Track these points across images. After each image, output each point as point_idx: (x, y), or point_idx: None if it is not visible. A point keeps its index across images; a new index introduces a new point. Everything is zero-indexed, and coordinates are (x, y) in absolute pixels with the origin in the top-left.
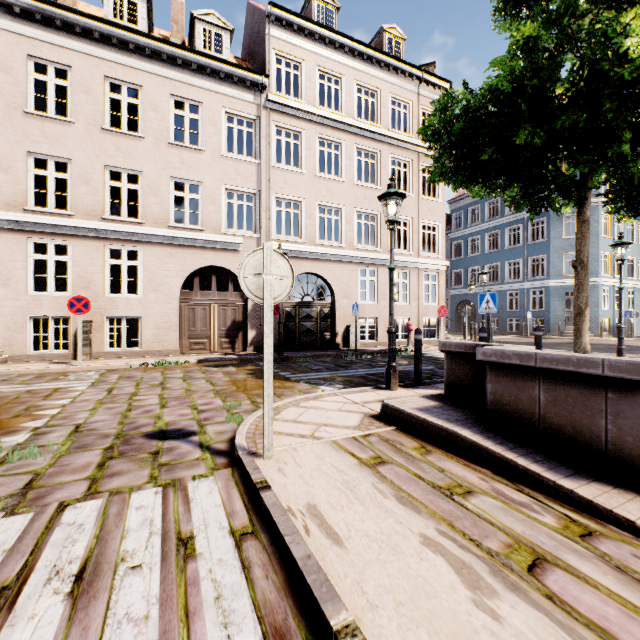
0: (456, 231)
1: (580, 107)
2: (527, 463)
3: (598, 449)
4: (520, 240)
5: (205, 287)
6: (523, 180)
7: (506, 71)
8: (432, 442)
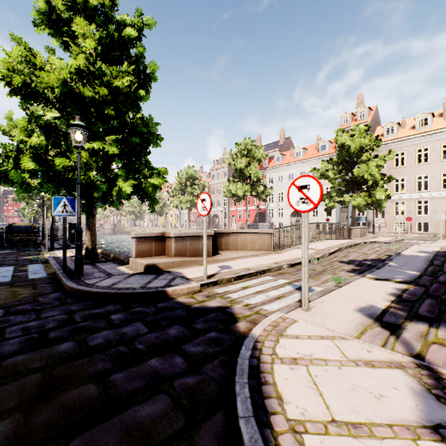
0: None
1: None
2: None
3: None
4: None
5: None
6: None
7: None
8: None
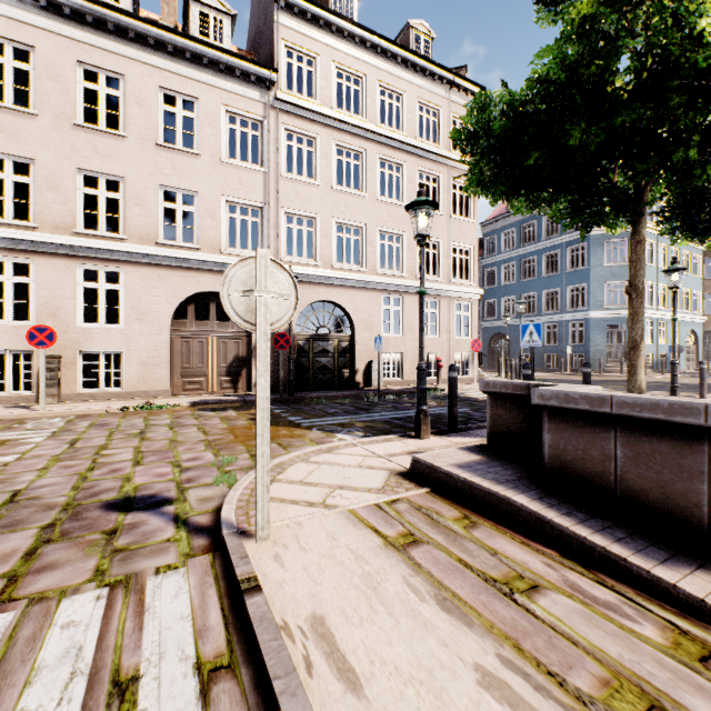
0: (489, 257)
1: (643, 103)
2: (607, 543)
3: (697, 522)
4: (558, 267)
5: (204, 317)
6: (573, 192)
7: (558, 57)
8: (477, 510)
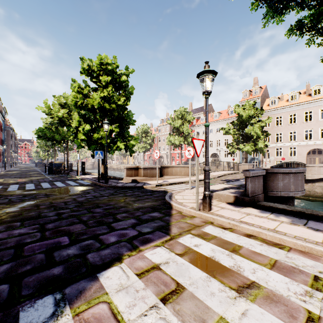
0: None
1: None
2: None
3: None
4: None
5: None
6: None
7: None
8: None
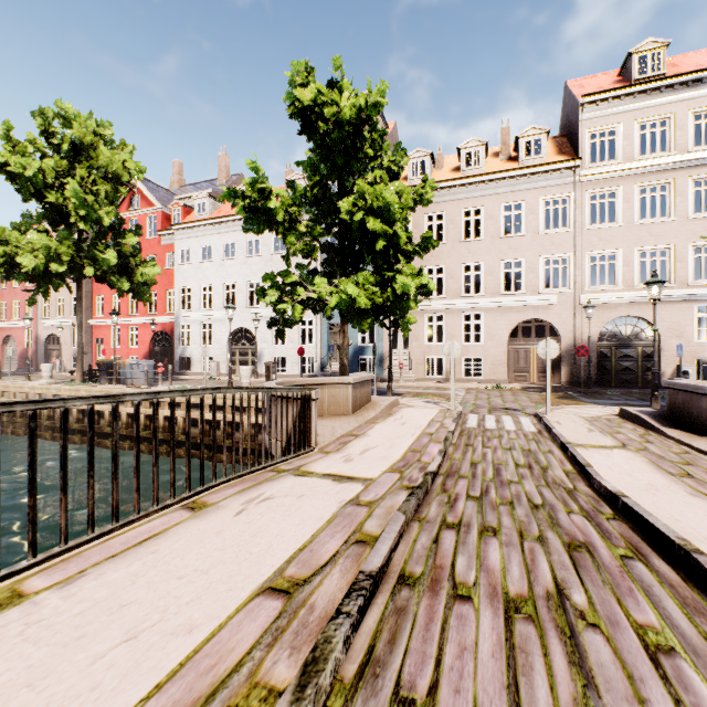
0: None
1: None
2: (655, 423)
3: (692, 421)
4: None
5: (526, 330)
6: None
7: None
8: (631, 421)
